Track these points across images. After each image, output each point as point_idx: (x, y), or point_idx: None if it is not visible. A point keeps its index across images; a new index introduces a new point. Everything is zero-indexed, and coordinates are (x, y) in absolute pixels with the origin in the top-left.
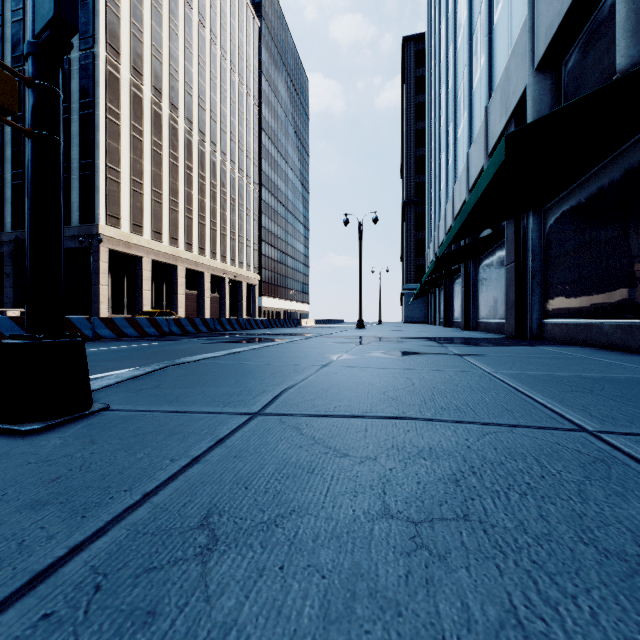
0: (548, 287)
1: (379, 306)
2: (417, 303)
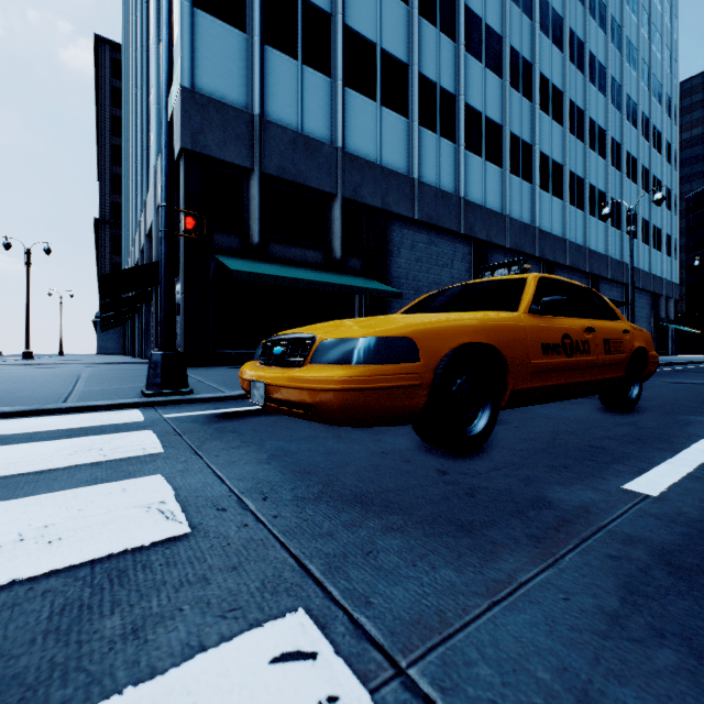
0: None
1: (60, 335)
2: (114, 333)
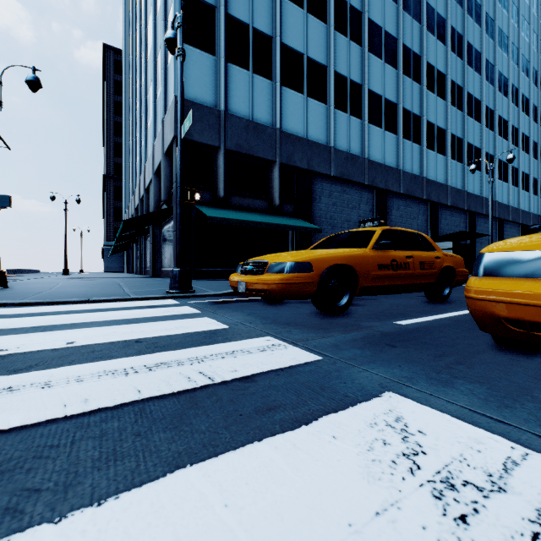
0: (162, 256)
1: (81, 258)
2: (116, 257)
